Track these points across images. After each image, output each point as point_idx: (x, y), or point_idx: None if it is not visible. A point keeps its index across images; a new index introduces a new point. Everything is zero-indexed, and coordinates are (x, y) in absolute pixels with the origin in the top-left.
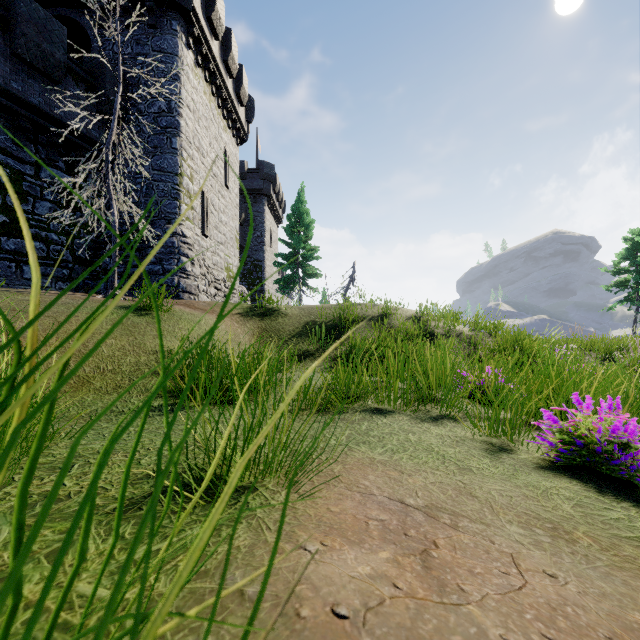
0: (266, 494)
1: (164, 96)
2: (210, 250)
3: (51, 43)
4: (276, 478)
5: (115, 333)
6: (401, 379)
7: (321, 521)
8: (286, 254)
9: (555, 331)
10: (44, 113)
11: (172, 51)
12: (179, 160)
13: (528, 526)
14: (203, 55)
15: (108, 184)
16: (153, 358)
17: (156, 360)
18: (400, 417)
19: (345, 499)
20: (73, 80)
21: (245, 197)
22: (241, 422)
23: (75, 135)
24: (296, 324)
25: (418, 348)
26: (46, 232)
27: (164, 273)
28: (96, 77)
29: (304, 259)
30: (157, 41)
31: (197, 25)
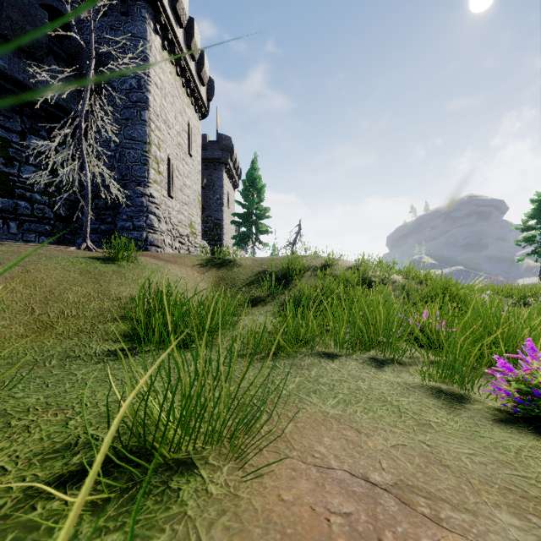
0: (204, 472)
1: (134, 75)
2: (175, 209)
3: (34, 26)
4: (219, 445)
5: (82, 281)
6: (347, 324)
7: (270, 521)
8: (241, 214)
9: (479, 279)
10: (28, 88)
11: (141, 35)
12: (148, 130)
13: (520, 512)
14: (169, 40)
15: (81, 148)
16: (116, 304)
17: (119, 306)
18: (347, 361)
19: (299, 478)
20: (54, 60)
21: (206, 165)
22: (192, 368)
23: (56, 108)
24: (249, 273)
25: (358, 294)
26: (30, 193)
27: (134, 229)
28: (75, 58)
29: (257, 218)
30: (128, 27)
31: (163, 13)
